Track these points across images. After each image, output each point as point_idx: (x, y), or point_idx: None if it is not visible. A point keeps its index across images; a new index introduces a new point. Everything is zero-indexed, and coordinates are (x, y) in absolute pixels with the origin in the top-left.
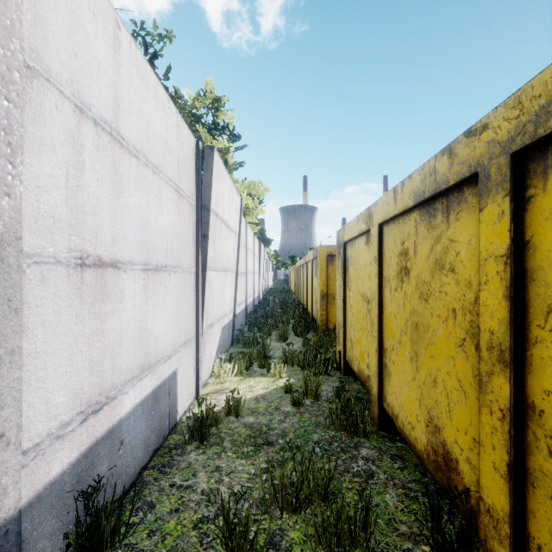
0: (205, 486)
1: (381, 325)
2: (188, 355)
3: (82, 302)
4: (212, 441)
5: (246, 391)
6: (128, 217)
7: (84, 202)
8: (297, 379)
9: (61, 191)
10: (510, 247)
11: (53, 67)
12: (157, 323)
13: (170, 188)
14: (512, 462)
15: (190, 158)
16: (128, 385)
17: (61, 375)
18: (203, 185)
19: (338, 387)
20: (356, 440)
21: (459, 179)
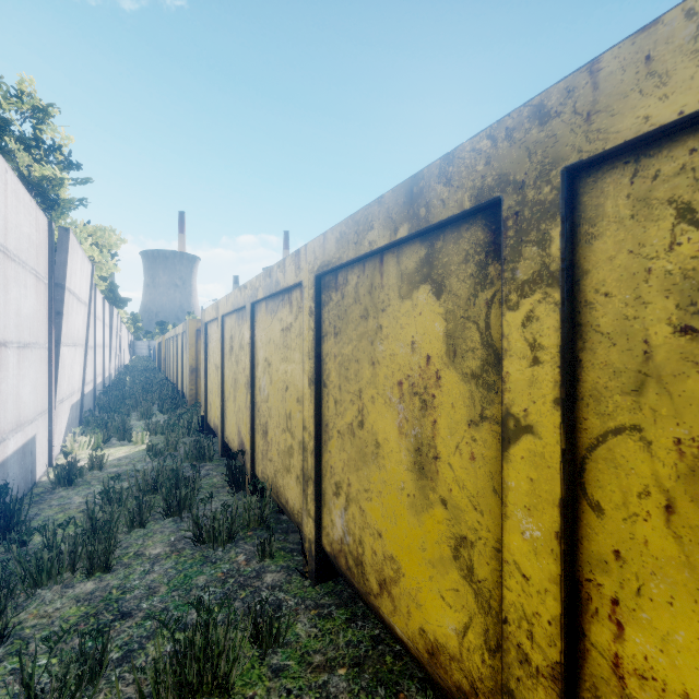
0: (82, 500)
1: (224, 385)
2: (43, 425)
3: None
4: (80, 484)
5: (106, 456)
6: (11, 308)
7: None
8: (161, 443)
9: None
10: (250, 340)
11: None
12: (25, 391)
13: (32, 275)
14: (251, 426)
15: (44, 241)
16: (11, 434)
17: None
18: (57, 264)
19: (197, 440)
20: (204, 464)
21: (242, 306)
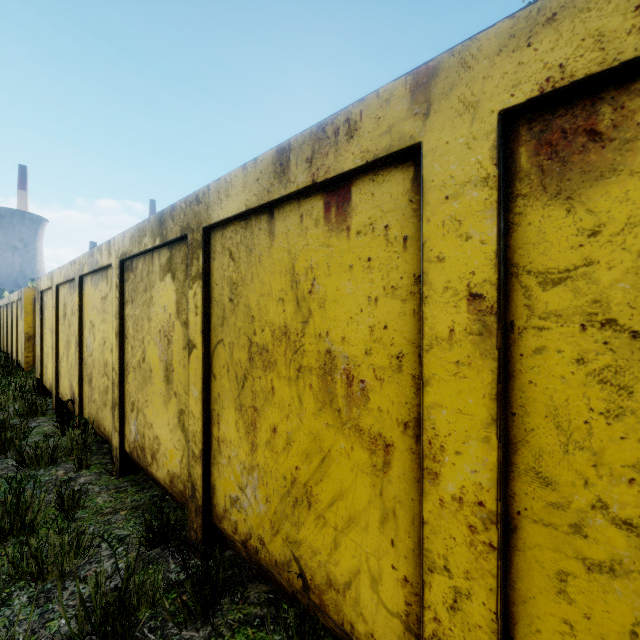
0: None
1: (58, 347)
2: None
3: None
4: None
5: None
6: None
7: None
8: None
9: None
10: (79, 307)
11: None
12: None
13: None
14: (79, 378)
15: None
16: None
17: None
18: None
19: (30, 400)
20: (36, 418)
21: (73, 278)
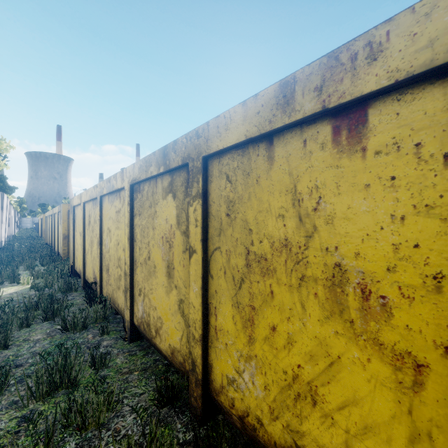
0: None
1: (85, 245)
2: None
3: None
4: None
5: (1, 293)
6: None
7: None
8: (41, 283)
9: None
10: (99, 217)
11: None
12: None
13: None
14: (100, 267)
15: None
16: None
17: None
18: None
19: (67, 280)
20: (71, 293)
21: (95, 197)
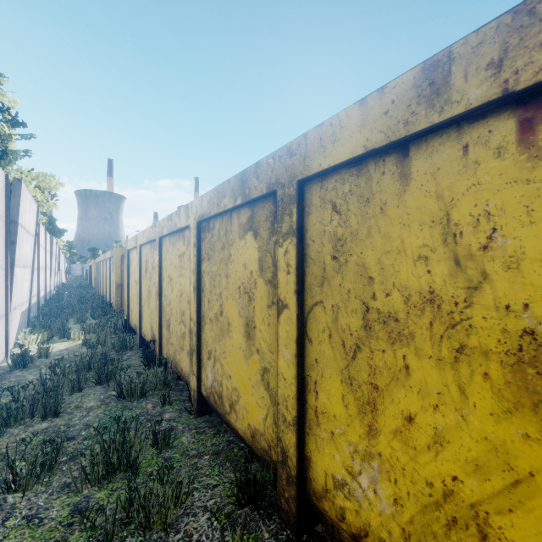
0: (34, 377)
1: (141, 295)
2: (2, 326)
3: None
4: (31, 367)
5: (51, 349)
6: None
7: None
8: (93, 339)
9: None
10: (159, 263)
11: None
12: None
13: None
14: (159, 322)
15: (2, 189)
16: None
17: None
18: (12, 206)
19: (121, 336)
20: (126, 352)
21: (154, 239)
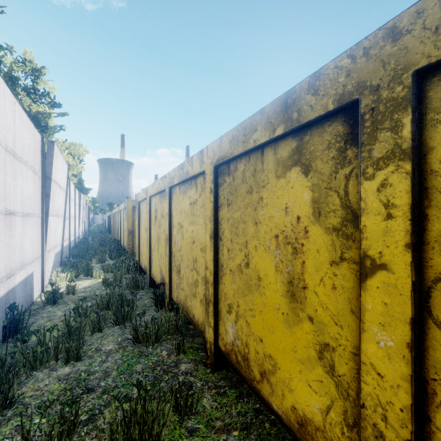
0: (62, 313)
1: (151, 241)
2: (38, 266)
3: (6, 229)
4: (60, 303)
5: (77, 286)
6: (17, 191)
7: (7, 187)
8: (111, 278)
9: (2, 185)
10: (169, 211)
11: (1, 137)
12: (26, 244)
13: (31, 170)
14: (169, 267)
15: (39, 149)
16: (17, 271)
17: (2, 258)
18: (47, 164)
19: (133, 276)
20: (138, 291)
21: (163, 189)
